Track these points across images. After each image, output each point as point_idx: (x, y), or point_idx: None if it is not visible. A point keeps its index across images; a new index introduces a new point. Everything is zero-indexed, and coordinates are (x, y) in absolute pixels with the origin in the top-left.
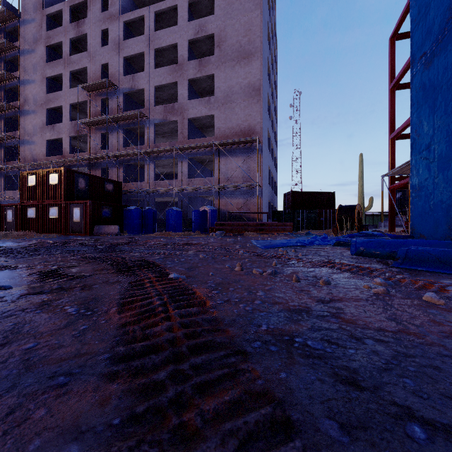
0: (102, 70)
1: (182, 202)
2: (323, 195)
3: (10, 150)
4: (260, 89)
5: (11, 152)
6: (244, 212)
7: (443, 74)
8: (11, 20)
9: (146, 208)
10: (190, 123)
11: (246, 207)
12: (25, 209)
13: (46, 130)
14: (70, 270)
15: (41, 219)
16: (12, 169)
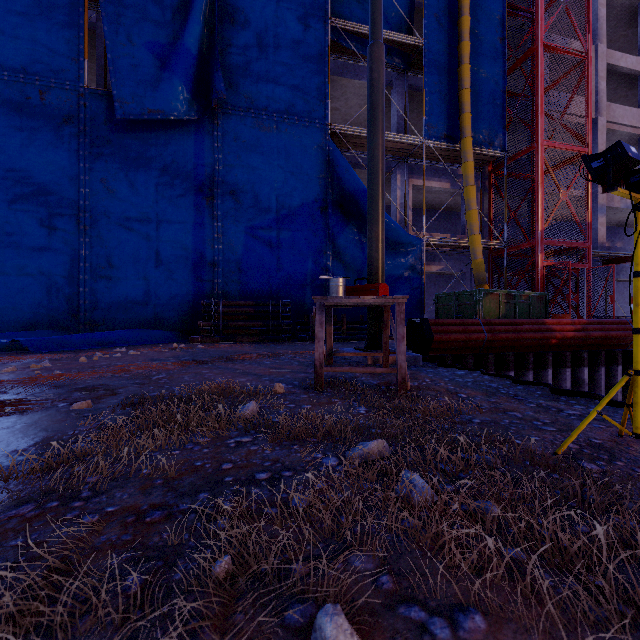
0: None
1: None
2: None
3: None
4: None
5: None
6: None
7: None
8: None
9: None
10: None
11: None
12: None
13: None
14: None
15: None
16: None
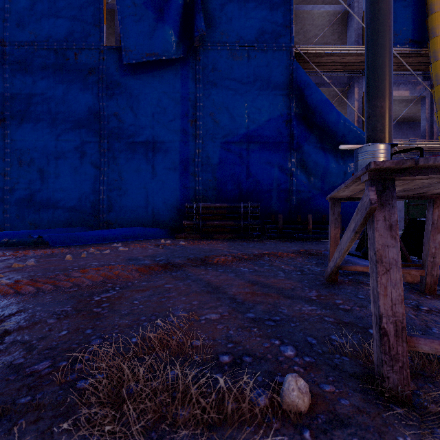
0: None
1: None
2: None
3: None
4: None
5: None
6: None
7: None
8: None
9: None
10: None
11: None
12: None
13: None
14: None
15: None
16: None
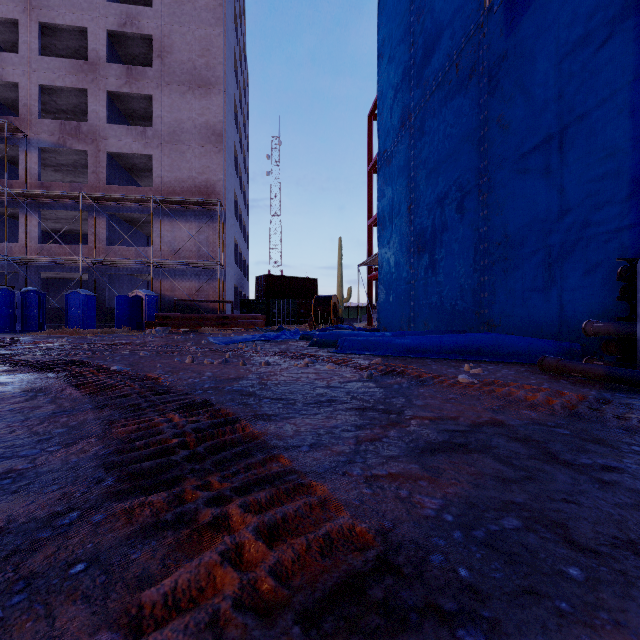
0: None
1: (96, 281)
2: (304, 281)
3: None
4: (224, 135)
5: None
6: (200, 301)
7: (397, 176)
8: None
9: (24, 289)
10: (110, 160)
11: (202, 294)
12: None
13: None
14: None
15: None
16: None
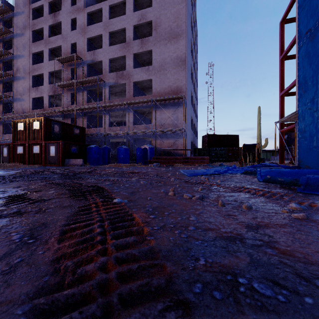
0: (71, 47)
1: (129, 142)
2: (230, 137)
3: (6, 105)
4: (185, 60)
5: (7, 107)
6: (174, 149)
7: None
8: (7, 12)
9: (103, 146)
10: (134, 85)
11: (175, 146)
12: (15, 147)
13: (32, 91)
14: (35, 195)
15: (27, 154)
16: (8, 119)
